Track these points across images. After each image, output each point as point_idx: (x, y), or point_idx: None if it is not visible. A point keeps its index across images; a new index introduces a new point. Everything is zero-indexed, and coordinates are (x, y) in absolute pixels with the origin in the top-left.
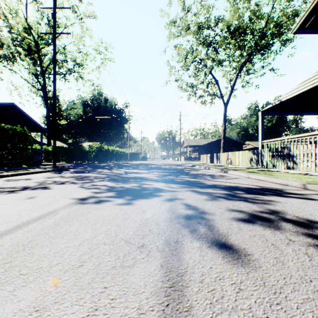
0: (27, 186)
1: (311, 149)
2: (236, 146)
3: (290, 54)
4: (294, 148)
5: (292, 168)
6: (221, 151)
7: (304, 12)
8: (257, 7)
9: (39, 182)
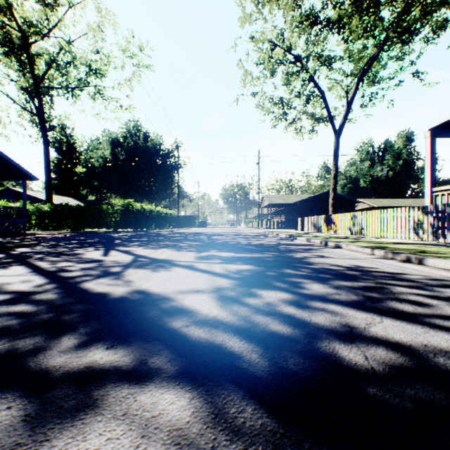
0: None
1: None
2: (345, 205)
3: None
4: None
5: None
6: (330, 211)
7: None
8: None
9: None
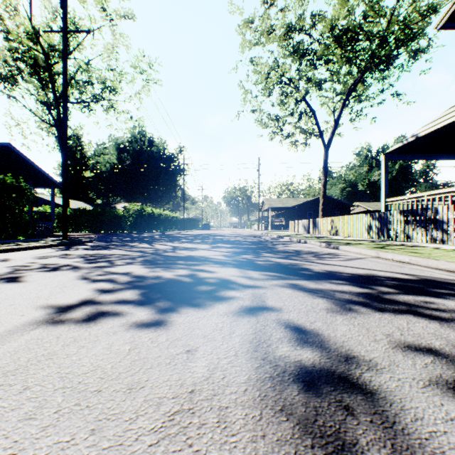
0: None
1: None
2: (340, 209)
3: (423, 71)
4: (445, 210)
5: (441, 241)
6: (320, 215)
7: None
8: None
9: (15, 267)
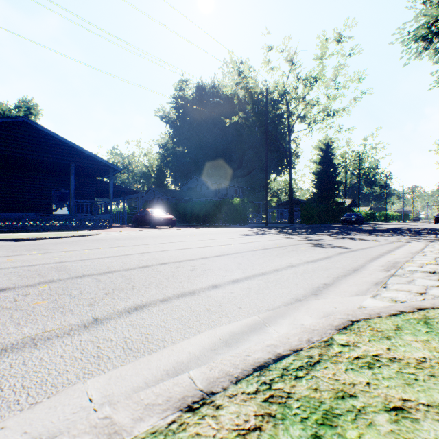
0: None
1: None
2: None
3: None
4: None
5: None
6: None
7: None
8: None
9: None
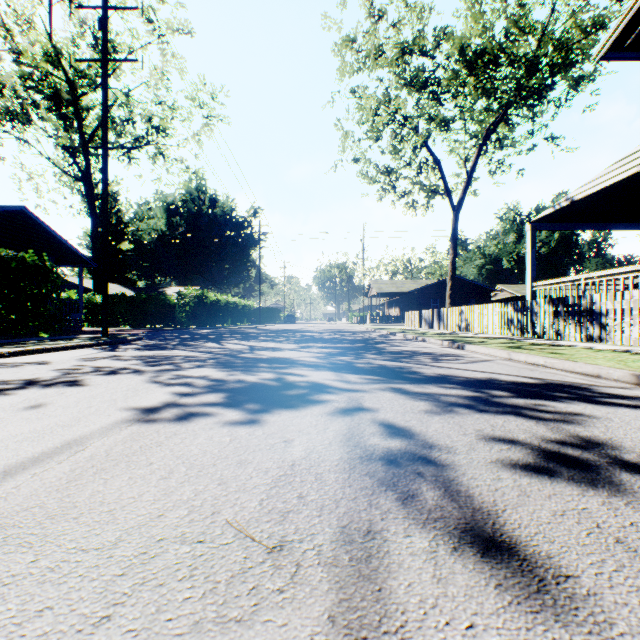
0: (34, 379)
1: (639, 300)
2: (477, 295)
3: (588, 107)
4: (603, 298)
5: (599, 339)
6: (448, 304)
7: (623, 15)
8: (521, 9)
9: (64, 370)
